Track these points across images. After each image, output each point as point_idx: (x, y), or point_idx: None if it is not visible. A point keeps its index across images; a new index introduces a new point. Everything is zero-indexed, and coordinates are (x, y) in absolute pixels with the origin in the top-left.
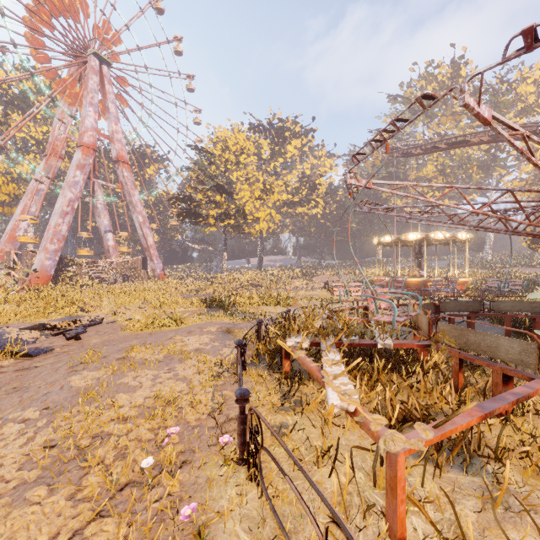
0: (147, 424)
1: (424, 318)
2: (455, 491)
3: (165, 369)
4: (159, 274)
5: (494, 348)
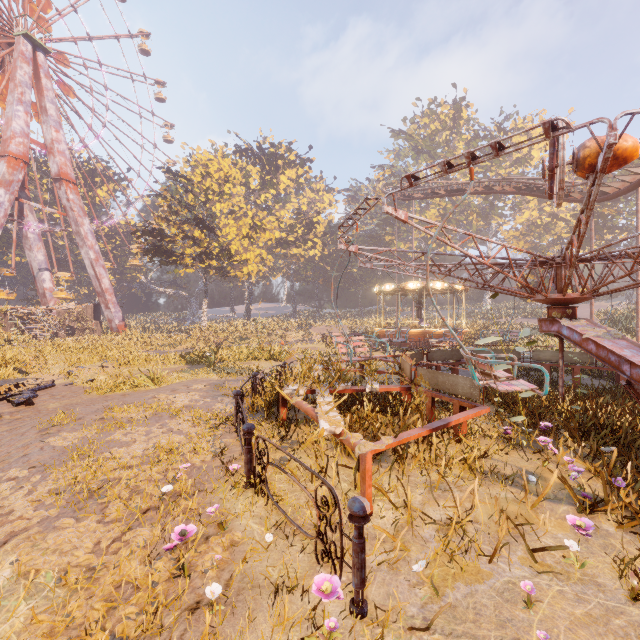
0: (153, 469)
1: (408, 365)
2: (412, 486)
3: (157, 425)
4: (118, 326)
5: (455, 385)
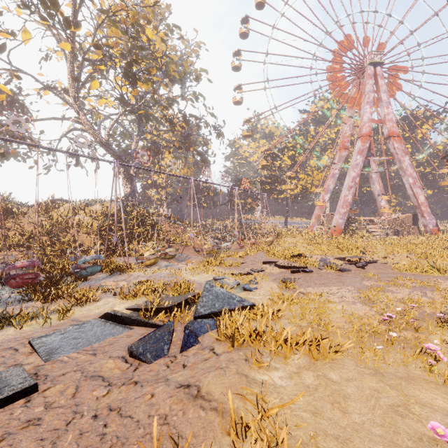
0: (401, 304)
1: None
2: None
3: (418, 291)
4: (431, 230)
5: None
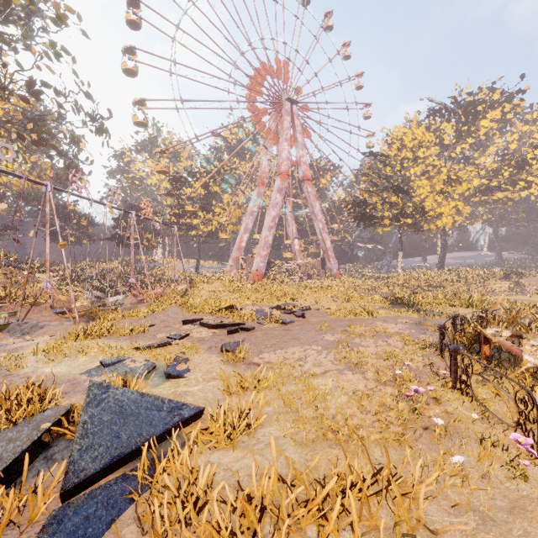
0: (384, 362)
1: None
2: None
3: (379, 340)
4: (335, 273)
5: None
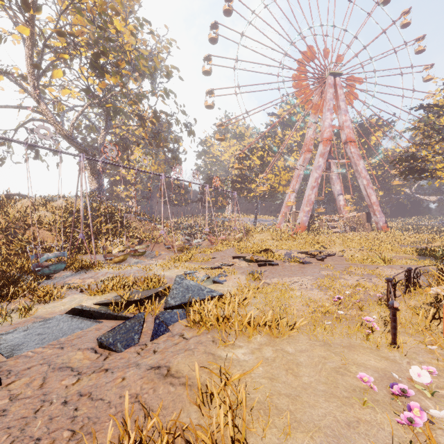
0: (350, 289)
1: None
2: None
3: (365, 278)
4: (382, 226)
5: None
